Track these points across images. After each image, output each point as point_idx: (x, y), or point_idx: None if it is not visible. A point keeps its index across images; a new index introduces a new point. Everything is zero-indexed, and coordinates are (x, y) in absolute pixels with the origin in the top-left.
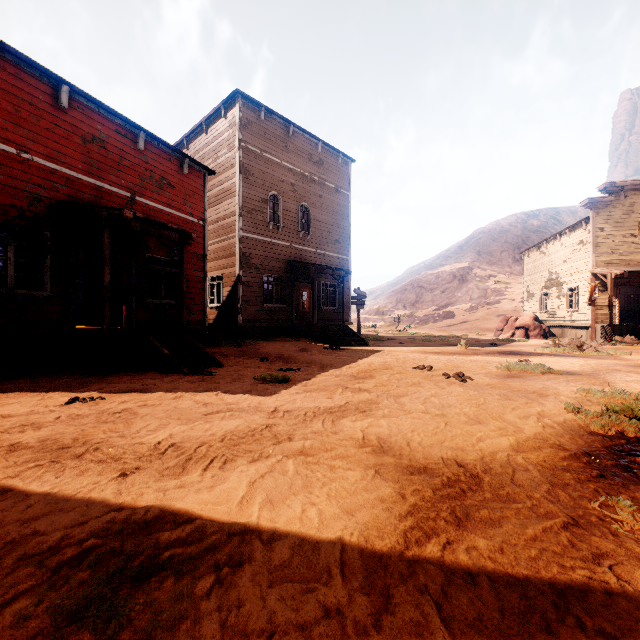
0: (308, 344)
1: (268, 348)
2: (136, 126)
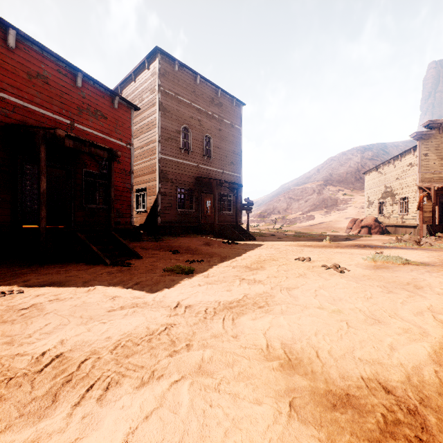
0: (210, 239)
1: (179, 242)
2: (74, 68)
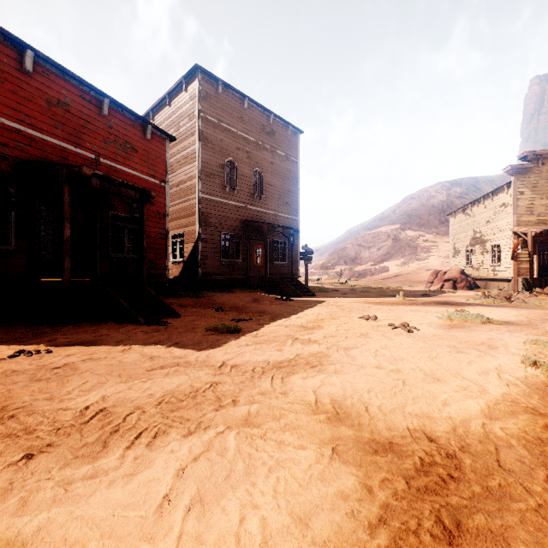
0: (261, 295)
1: (224, 299)
2: (100, 93)
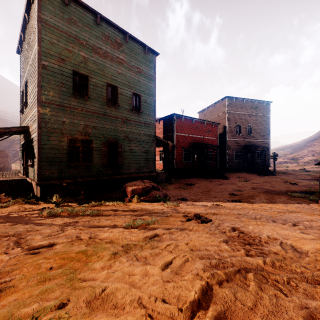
0: (251, 174)
1: (238, 175)
2: (204, 120)
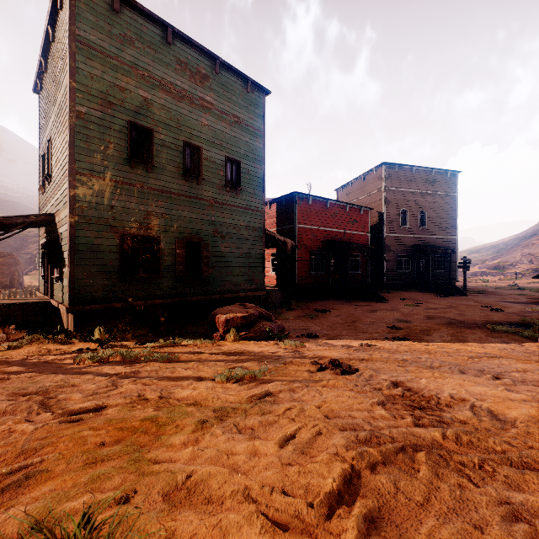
0: (425, 293)
1: (403, 294)
2: (346, 203)
